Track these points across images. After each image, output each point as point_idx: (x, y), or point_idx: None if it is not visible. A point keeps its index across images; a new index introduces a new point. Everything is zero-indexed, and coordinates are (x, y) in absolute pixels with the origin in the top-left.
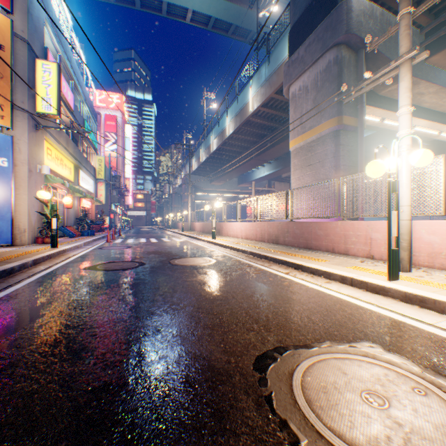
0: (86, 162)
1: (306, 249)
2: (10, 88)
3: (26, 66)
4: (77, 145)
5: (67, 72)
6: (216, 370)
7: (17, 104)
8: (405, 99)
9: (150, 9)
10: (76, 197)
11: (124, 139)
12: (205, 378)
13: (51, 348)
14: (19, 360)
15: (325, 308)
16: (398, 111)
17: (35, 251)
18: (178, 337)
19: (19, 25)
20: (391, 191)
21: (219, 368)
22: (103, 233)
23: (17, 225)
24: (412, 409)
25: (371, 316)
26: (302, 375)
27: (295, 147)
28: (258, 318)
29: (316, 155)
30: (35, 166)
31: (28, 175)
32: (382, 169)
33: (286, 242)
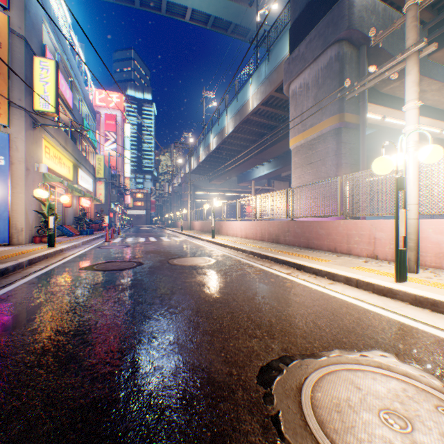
0: (85, 161)
1: (307, 248)
2: (6, 86)
3: (24, 63)
4: (76, 144)
5: (65, 71)
6: (216, 384)
7: (14, 101)
8: (412, 93)
9: (149, 8)
10: (75, 196)
11: (124, 138)
12: (204, 394)
13: (38, 357)
14: (2, 372)
15: (330, 312)
16: (404, 106)
17: (32, 251)
18: (175, 345)
19: (16, 21)
20: (398, 188)
21: (219, 381)
22: (102, 232)
23: (14, 224)
24: (439, 433)
25: (380, 320)
26: (312, 390)
27: (296, 145)
28: (260, 322)
29: (317, 153)
30: (32, 165)
31: (25, 174)
32: (390, 166)
33: (286, 242)
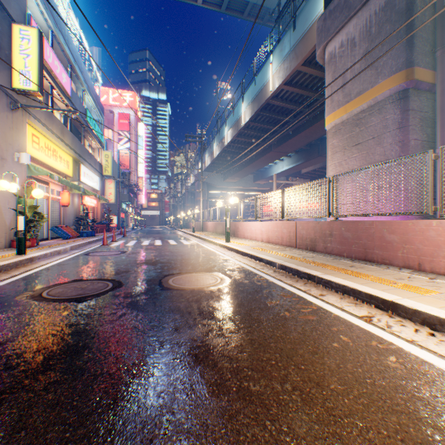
0: (88, 156)
1: (364, 261)
2: None
3: None
4: (79, 138)
5: (63, 54)
6: None
7: None
8: None
9: None
10: (76, 194)
11: (137, 137)
12: None
13: None
14: None
15: None
16: None
17: None
18: None
19: None
20: None
21: None
22: (107, 234)
23: None
24: None
25: None
26: None
27: (335, 123)
28: None
29: (368, 129)
30: (10, 154)
31: None
32: None
33: (327, 250)
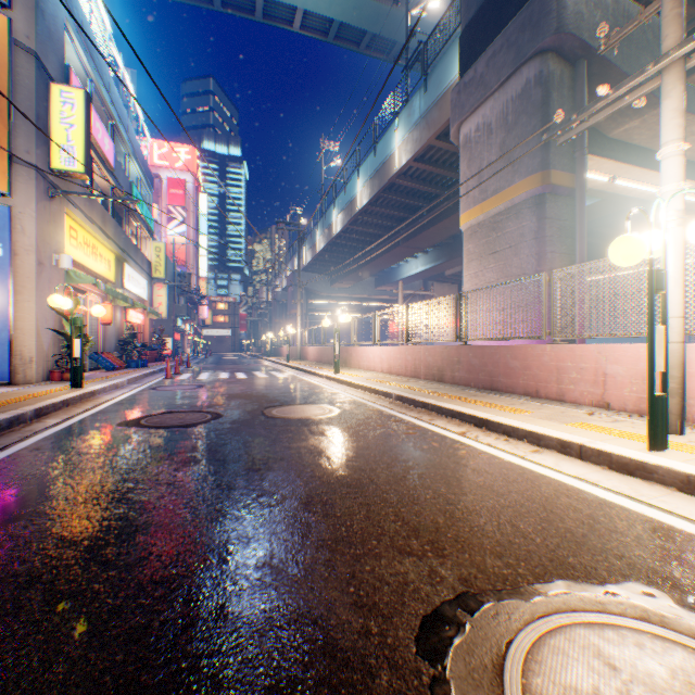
0: (134, 252)
1: (490, 390)
2: (6, 129)
3: (34, 94)
4: (121, 225)
5: (103, 108)
6: (339, 655)
7: (18, 154)
8: (673, 129)
9: (236, 9)
10: (118, 307)
11: (197, 216)
12: (315, 679)
13: (16, 593)
14: None
15: (540, 504)
16: (659, 152)
17: (44, 394)
18: (267, 569)
19: (21, 27)
20: (654, 290)
21: (345, 649)
22: (162, 364)
23: (18, 351)
24: None
25: (630, 521)
26: (523, 671)
27: (470, 224)
28: (418, 525)
29: (505, 235)
30: (48, 256)
31: (36, 271)
32: (642, 250)
33: (455, 380)
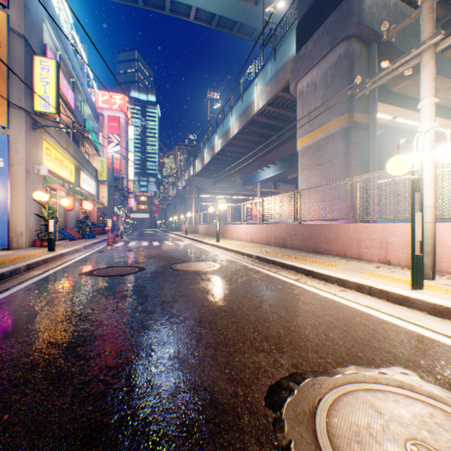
0: (87, 163)
1: (315, 253)
2: (6, 86)
3: (23, 63)
4: (78, 146)
5: (67, 71)
6: (220, 406)
7: (13, 102)
8: (427, 89)
9: (153, 7)
10: (77, 199)
11: (127, 140)
12: (206, 419)
13: (26, 373)
14: None
15: (343, 322)
16: (419, 103)
17: (31, 255)
18: (176, 359)
19: (15, 20)
20: (415, 190)
21: (223, 403)
22: (105, 236)
23: (13, 228)
24: None
25: (397, 332)
26: (327, 415)
27: (303, 146)
28: (268, 334)
29: (325, 154)
30: (32, 167)
31: (25, 176)
32: (406, 166)
33: (293, 246)
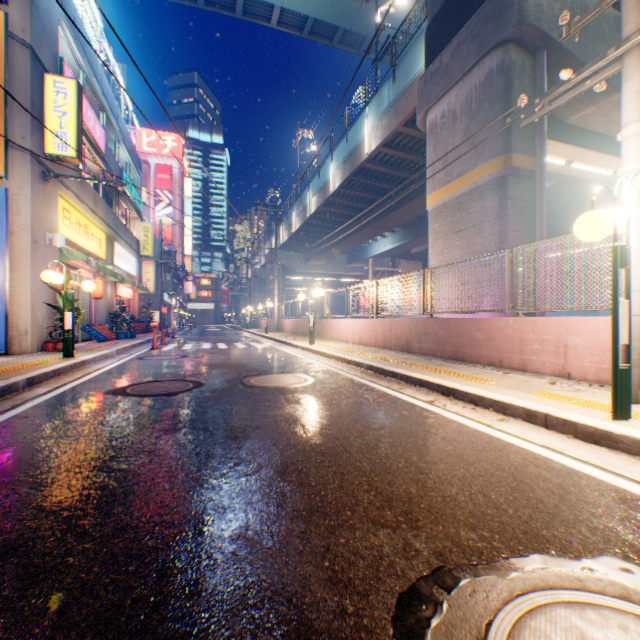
0: (124, 231)
1: (455, 360)
2: (3, 116)
3: (29, 84)
4: (112, 207)
5: (95, 98)
6: (314, 638)
7: (14, 140)
8: (633, 111)
9: (218, 7)
10: (109, 282)
11: (182, 199)
12: None
13: None
14: None
15: (510, 473)
16: (620, 133)
17: (37, 364)
18: (242, 541)
19: (17, 21)
20: (618, 265)
21: (320, 631)
22: (149, 335)
23: (14, 323)
24: None
25: (600, 491)
26: None
27: (436, 204)
28: (391, 495)
29: (469, 215)
30: (43, 235)
31: (31, 249)
32: (607, 226)
33: (422, 350)
